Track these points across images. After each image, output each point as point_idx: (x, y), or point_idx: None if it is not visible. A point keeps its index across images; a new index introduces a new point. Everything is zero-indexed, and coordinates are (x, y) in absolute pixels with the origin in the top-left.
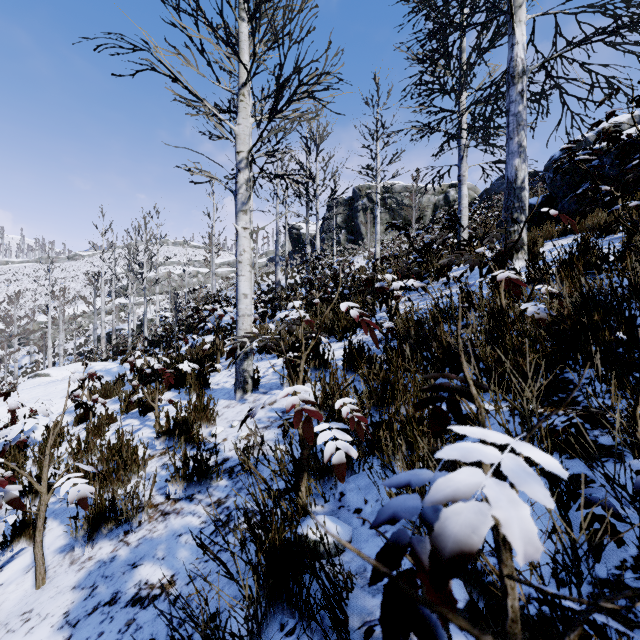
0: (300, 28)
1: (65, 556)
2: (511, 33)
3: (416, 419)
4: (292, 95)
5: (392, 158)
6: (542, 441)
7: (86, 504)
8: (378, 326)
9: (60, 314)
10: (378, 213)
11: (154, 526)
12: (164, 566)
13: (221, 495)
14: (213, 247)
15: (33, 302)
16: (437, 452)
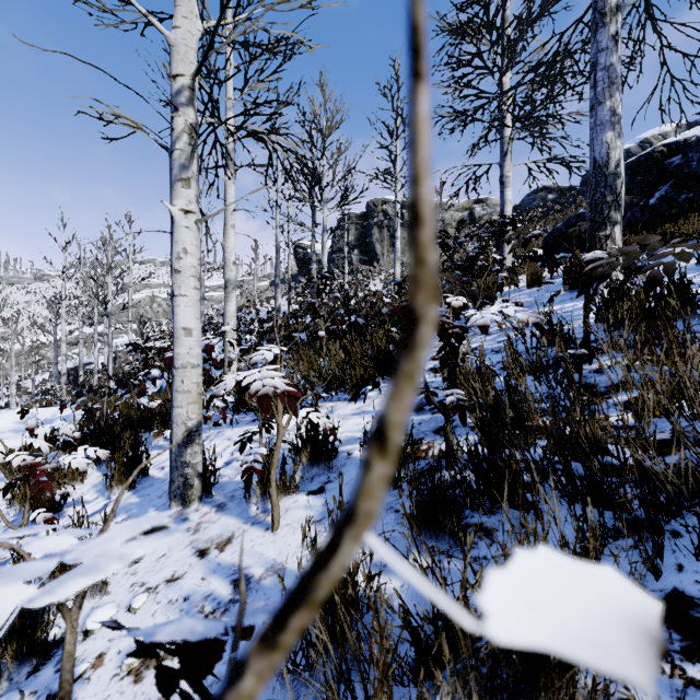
0: None
1: None
2: None
3: None
4: None
5: None
6: None
7: None
8: (430, 394)
9: (12, 345)
10: (398, 226)
11: None
12: None
13: None
14: (201, 266)
15: None
16: None
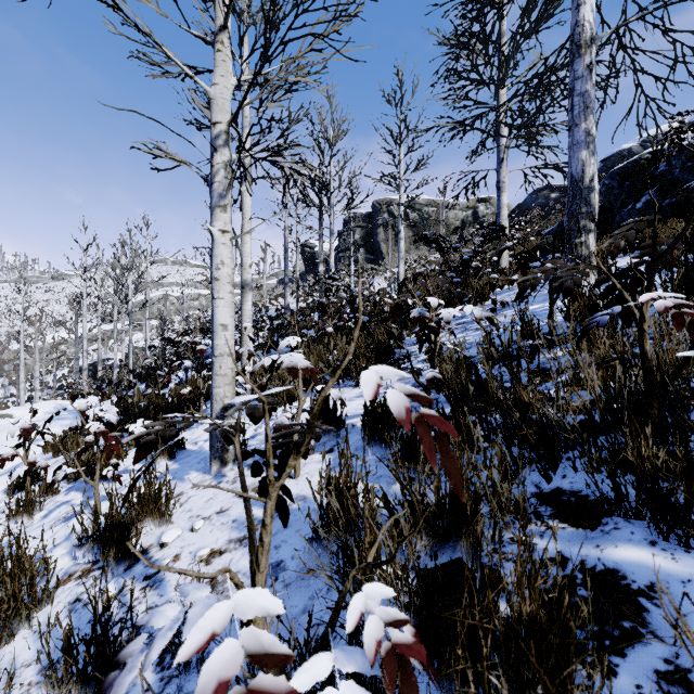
0: None
1: None
2: None
3: (525, 614)
4: (287, 31)
5: (417, 165)
6: None
7: None
8: (415, 374)
9: (36, 342)
10: (401, 228)
11: None
12: None
13: None
14: None
15: (10, 327)
16: None
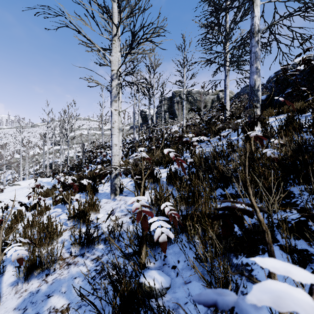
0: (144, 5)
1: (13, 288)
2: (252, 11)
3: (206, 214)
4: (140, 39)
5: (191, 76)
6: (278, 227)
7: (22, 261)
8: (185, 161)
9: (26, 154)
10: (184, 104)
11: (62, 271)
12: (64, 297)
13: (99, 254)
14: (102, 121)
15: (13, 148)
16: (248, 295)
